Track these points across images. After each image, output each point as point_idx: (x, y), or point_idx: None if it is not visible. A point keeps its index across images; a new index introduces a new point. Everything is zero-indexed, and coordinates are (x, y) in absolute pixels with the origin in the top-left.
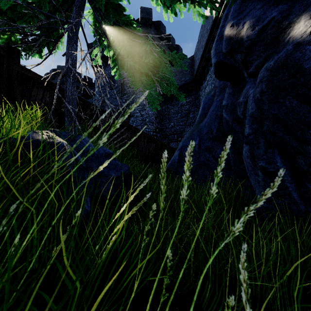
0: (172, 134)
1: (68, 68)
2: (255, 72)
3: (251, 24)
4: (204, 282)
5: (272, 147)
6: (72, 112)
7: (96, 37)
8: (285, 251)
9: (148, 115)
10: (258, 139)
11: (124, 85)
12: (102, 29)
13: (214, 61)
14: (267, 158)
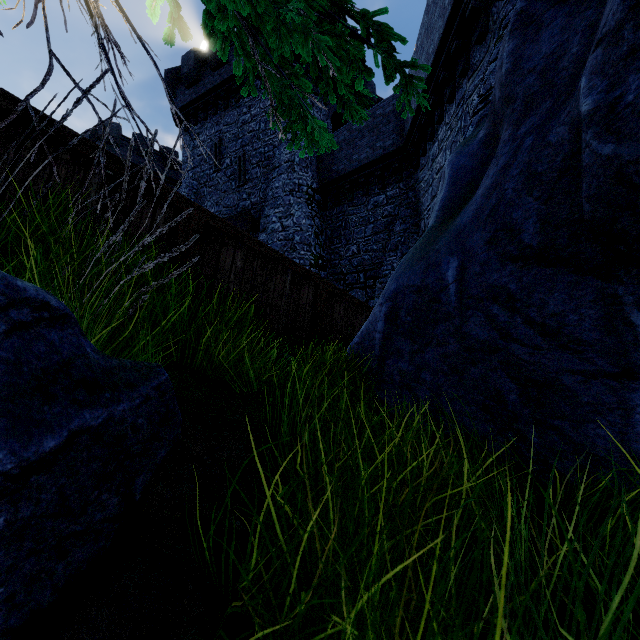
0: (354, 271)
1: None
2: None
3: None
4: None
5: None
6: None
7: None
8: None
9: (299, 227)
10: None
11: (244, 161)
12: None
13: None
14: None
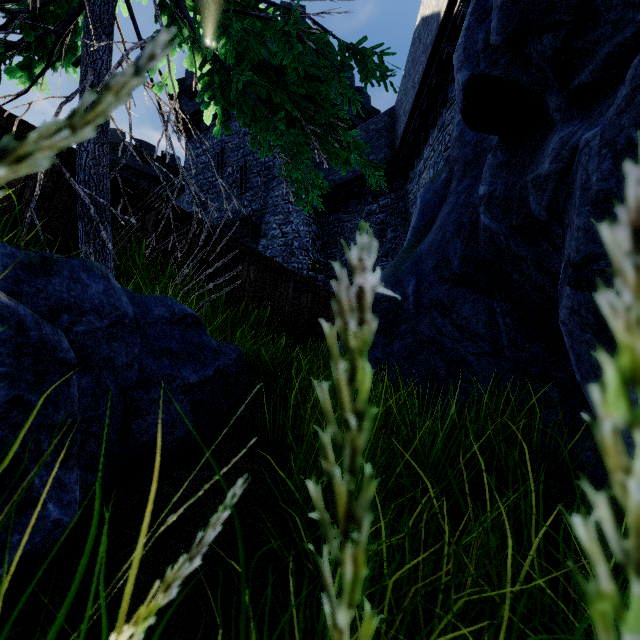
0: (349, 275)
1: None
2: (597, 81)
3: None
4: None
5: None
6: (89, 206)
7: (157, 13)
8: None
9: (298, 234)
10: None
11: (246, 170)
12: None
13: (462, 77)
14: None
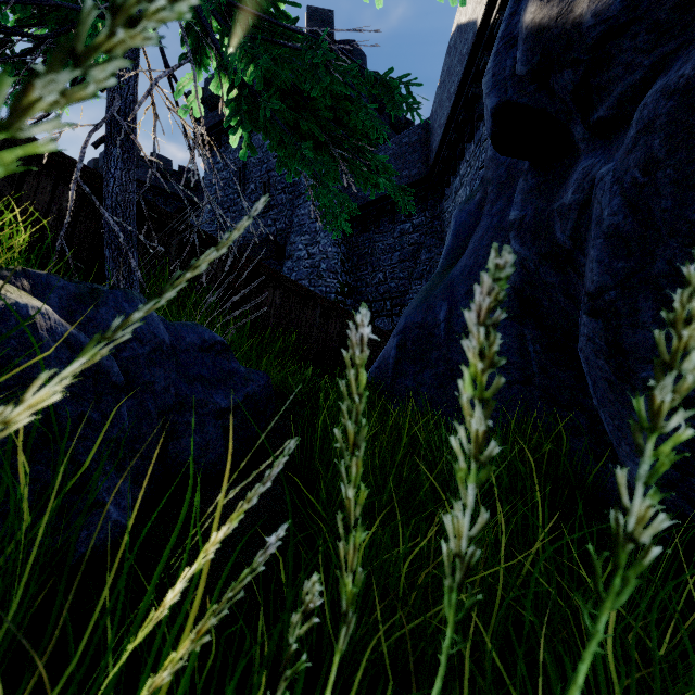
0: (381, 299)
1: (113, 122)
2: (613, 117)
3: None
4: None
5: None
6: (118, 234)
7: (185, 40)
8: None
9: (325, 255)
10: (634, 300)
11: (270, 186)
12: (203, 23)
13: (490, 104)
14: None
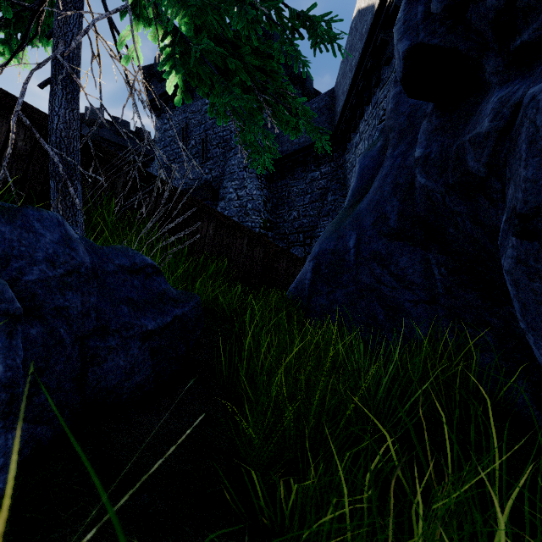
0: (295, 232)
1: (58, 65)
2: (540, 39)
3: None
4: None
5: None
6: (57, 164)
7: None
8: None
9: (251, 197)
10: None
11: (207, 142)
12: None
13: (402, 47)
14: None
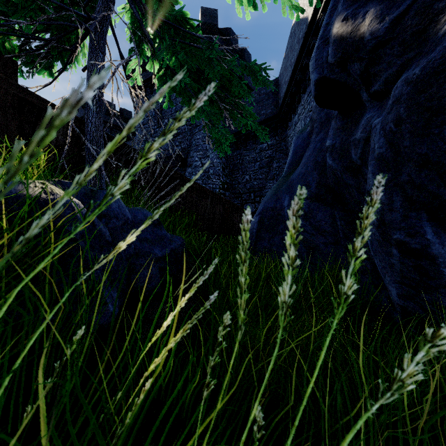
0: (247, 192)
1: None
2: (382, 90)
3: (378, 13)
4: (313, 443)
5: (416, 210)
6: (95, 156)
7: (133, 41)
8: (444, 384)
9: (212, 164)
10: (391, 196)
11: None
12: (143, 30)
13: (314, 78)
14: (409, 227)
